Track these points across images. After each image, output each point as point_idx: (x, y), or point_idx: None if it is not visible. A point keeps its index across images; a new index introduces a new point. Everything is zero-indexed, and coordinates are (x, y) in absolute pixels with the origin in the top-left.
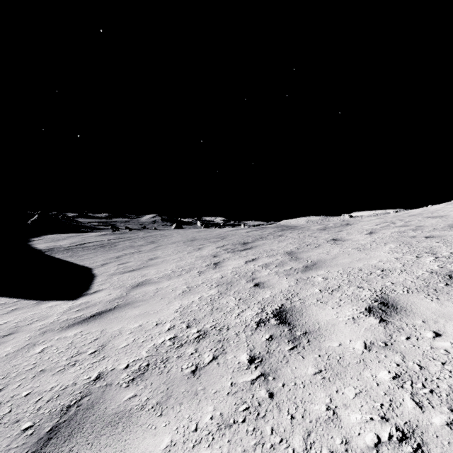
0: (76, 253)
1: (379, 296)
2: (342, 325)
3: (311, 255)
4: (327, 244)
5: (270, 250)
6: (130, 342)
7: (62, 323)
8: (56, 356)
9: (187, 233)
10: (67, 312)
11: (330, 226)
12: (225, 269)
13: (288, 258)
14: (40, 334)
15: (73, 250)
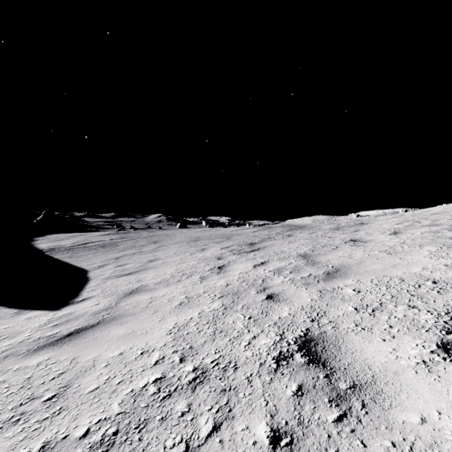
0: (76, 253)
1: (450, 324)
2: (412, 376)
3: (330, 258)
4: (346, 246)
5: (280, 252)
6: (102, 384)
7: (31, 344)
8: (2, 401)
9: (191, 232)
10: (43, 327)
11: (343, 226)
12: (231, 274)
13: (303, 262)
14: (0, 360)
15: (74, 250)
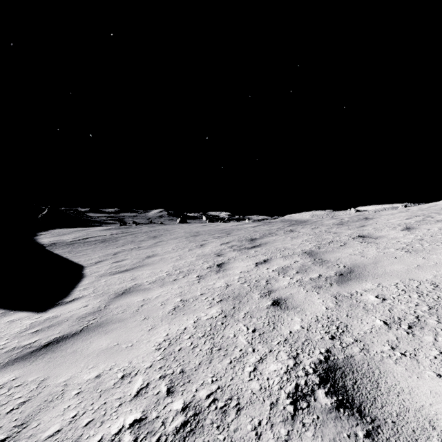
0: (76, 248)
1: None
2: None
3: (340, 256)
4: (355, 242)
5: (283, 249)
6: (66, 424)
7: (3, 356)
8: None
9: (190, 227)
10: (22, 333)
11: (346, 221)
12: (231, 273)
13: (310, 261)
14: None
15: (74, 245)
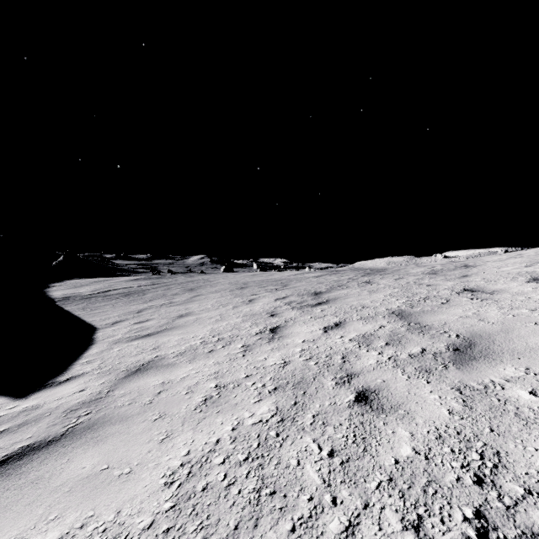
0: (93, 303)
1: None
2: None
3: (447, 320)
4: (462, 298)
5: (361, 307)
6: None
7: None
8: None
9: (237, 277)
10: None
11: (440, 269)
12: (289, 343)
13: (403, 325)
14: None
15: (91, 299)
